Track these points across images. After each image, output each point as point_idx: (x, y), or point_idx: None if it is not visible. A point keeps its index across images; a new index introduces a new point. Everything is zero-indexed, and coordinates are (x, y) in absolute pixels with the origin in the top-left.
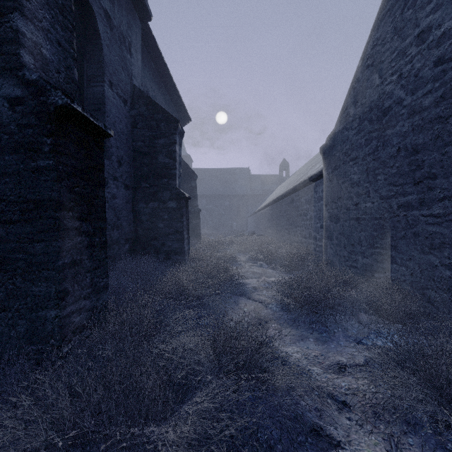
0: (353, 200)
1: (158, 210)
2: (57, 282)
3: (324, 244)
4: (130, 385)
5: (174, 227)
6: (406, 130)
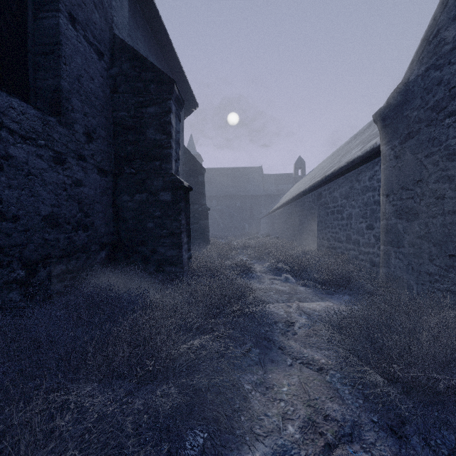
0: (454, 182)
1: (147, 204)
2: None
3: (383, 252)
4: None
5: (169, 227)
6: None
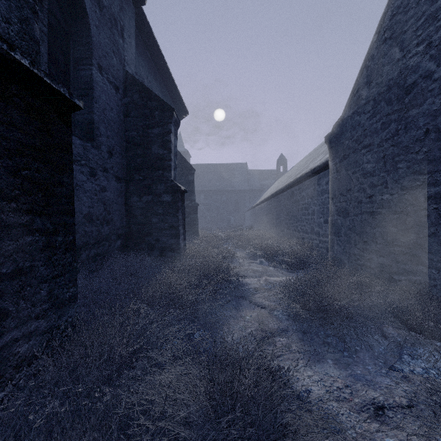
0: (366, 192)
1: (152, 203)
2: None
3: (330, 241)
4: None
5: (169, 221)
6: (437, 108)
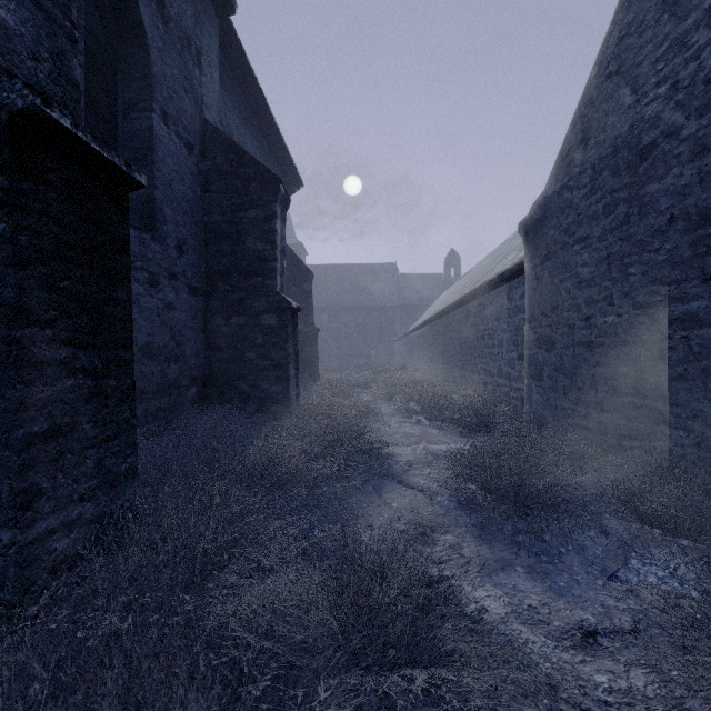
0: (581, 312)
1: (246, 329)
2: (14, 473)
3: (527, 387)
4: (149, 708)
5: (273, 357)
6: (687, 182)
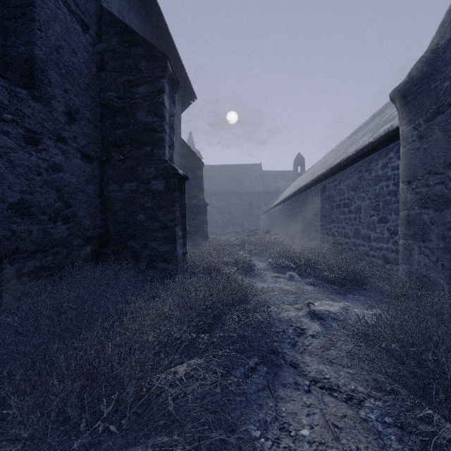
0: None
1: (137, 194)
2: None
3: (403, 247)
4: None
5: (161, 219)
6: None
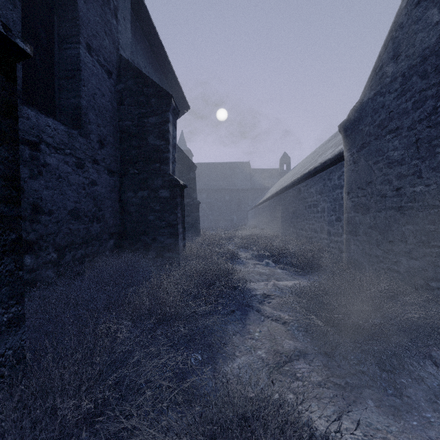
0: (392, 184)
1: (148, 199)
2: None
3: (345, 240)
4: None
5: (167, 219)
6: None
